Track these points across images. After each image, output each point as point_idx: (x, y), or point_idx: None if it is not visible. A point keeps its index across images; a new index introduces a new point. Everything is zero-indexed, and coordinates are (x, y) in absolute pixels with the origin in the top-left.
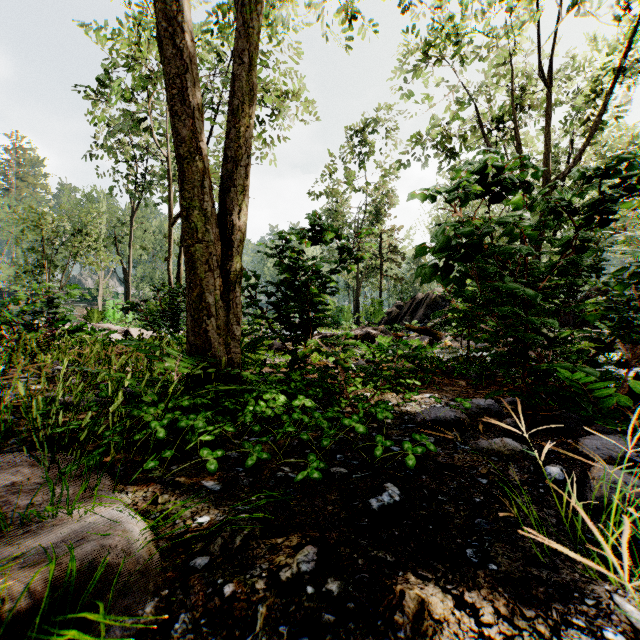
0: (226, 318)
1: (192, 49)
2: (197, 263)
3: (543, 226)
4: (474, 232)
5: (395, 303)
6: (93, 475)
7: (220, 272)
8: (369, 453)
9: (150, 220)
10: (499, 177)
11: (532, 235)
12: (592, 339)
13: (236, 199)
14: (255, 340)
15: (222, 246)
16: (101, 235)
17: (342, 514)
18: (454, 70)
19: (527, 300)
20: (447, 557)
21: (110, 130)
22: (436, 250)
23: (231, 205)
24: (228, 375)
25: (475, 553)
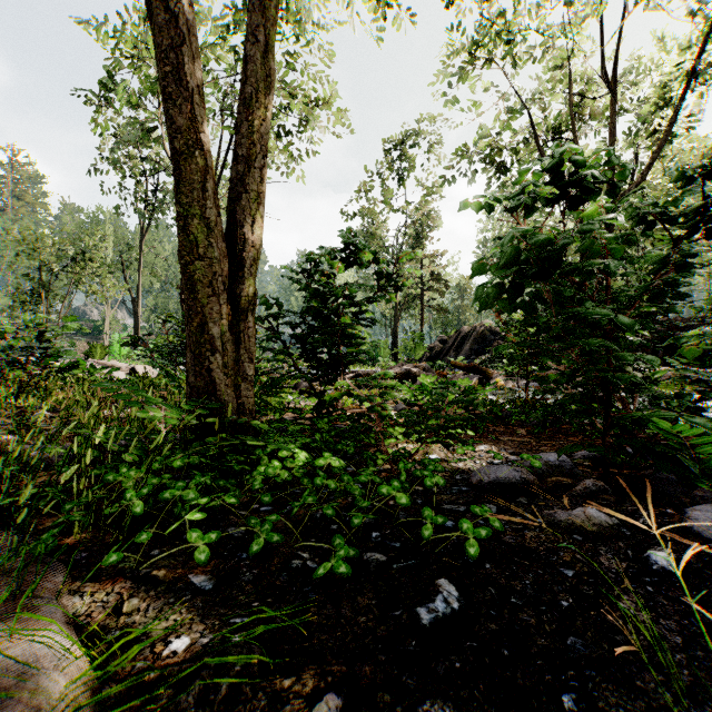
0: (235, 354)
1: (191, 17)
2: (198, 285)
3: (624, 241)
4: (552, 241)
5: (438, 337)
6: (41, 567)
7: (228, 297)
8: (414, 529)
9: (163, 244)
10: (580, 173)
11: (617, 250)
12: (692, 380)
13: (249, 208)
14: (273, 381)
15: (231, 265)
16: (107, 260)
17: (379, 631)
18: (505, 74)
19: (610, 331)
20: (535, 709)
21: (117, 142)
22: (500, 266)
23: (242, 215)
24: (238, 424)
25: (576, 702)
